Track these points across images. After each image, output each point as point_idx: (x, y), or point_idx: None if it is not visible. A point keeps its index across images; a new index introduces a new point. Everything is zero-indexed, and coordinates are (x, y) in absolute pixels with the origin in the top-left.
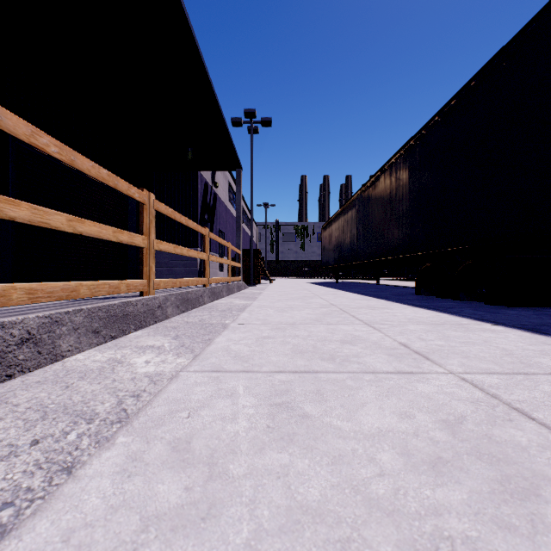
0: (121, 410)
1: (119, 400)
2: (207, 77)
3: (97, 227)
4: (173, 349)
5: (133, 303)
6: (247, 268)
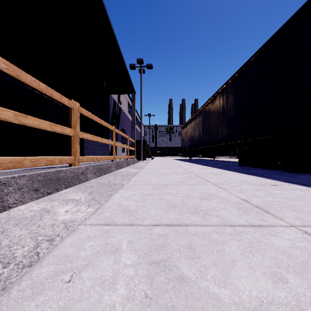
0: (35, 253)
1: (36, 244)
2: (114, 35)
3: (37, 121)
4: (87, 201)
5: (63, 171)
6: (138, 150)
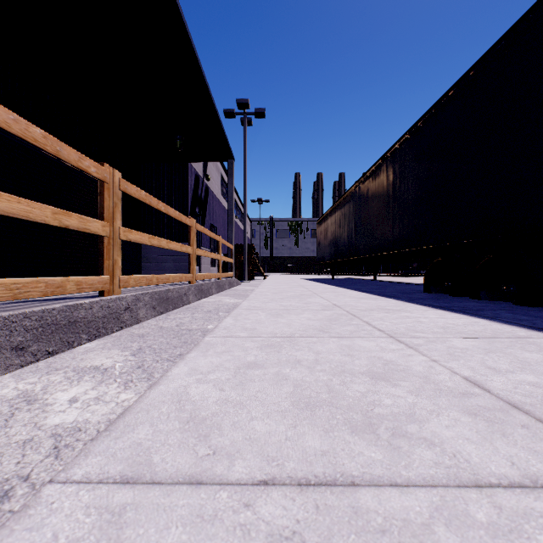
0: None
1: None
2: (193, 50)
3: (24, 205)
4: (124, 372)
5: (85, 306)
6: (240, 263)
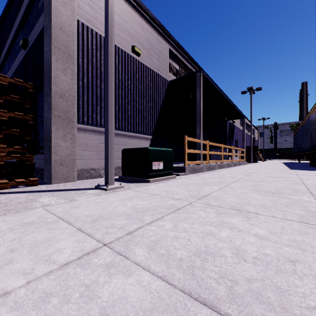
0: None
1: None
2: (232, 105)
3: (218, 153)
4: None
5: (221, 164)
6: (249, 155)
